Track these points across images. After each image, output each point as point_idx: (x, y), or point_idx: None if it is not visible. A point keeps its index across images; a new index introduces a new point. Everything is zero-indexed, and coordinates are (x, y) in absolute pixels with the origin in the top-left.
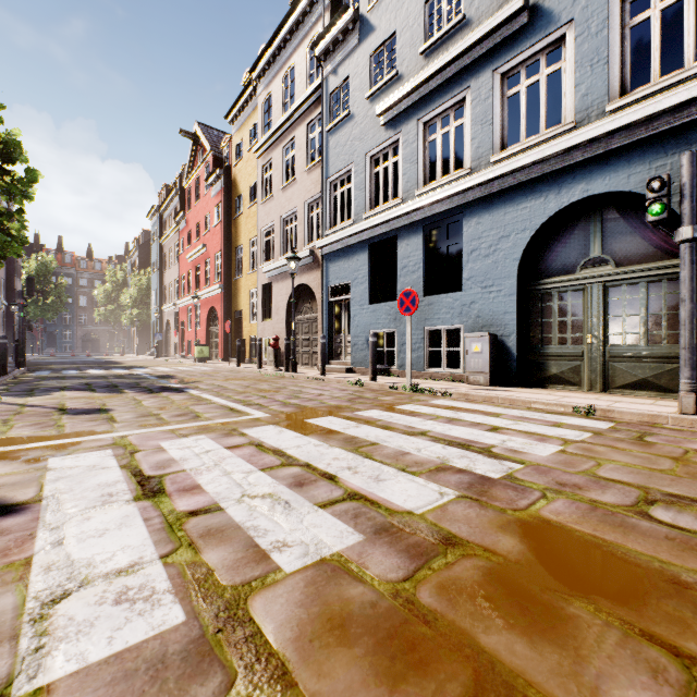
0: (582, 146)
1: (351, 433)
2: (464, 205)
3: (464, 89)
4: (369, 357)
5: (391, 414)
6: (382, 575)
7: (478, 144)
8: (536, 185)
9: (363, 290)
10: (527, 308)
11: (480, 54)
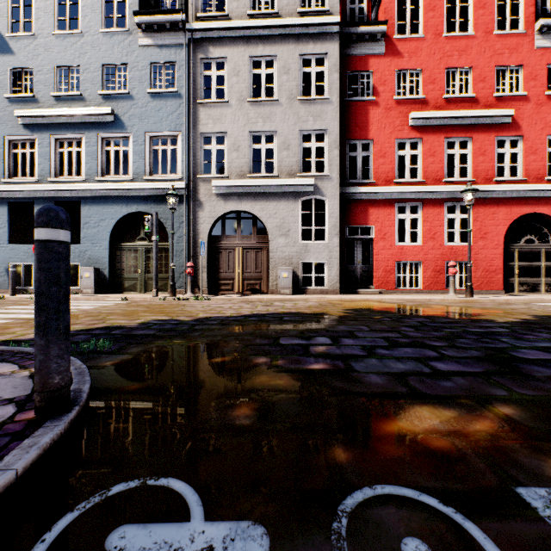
0: (135, 189)
1: (3, 311)
2: (82, 197)
3: (82, 134)
4: (10, 281)
5: (27, 306)
6: (21, 321)
7: (90, 167)
8: (118, 199)
9: (2, 233)
10: (115, 256)
11: (91, 121)
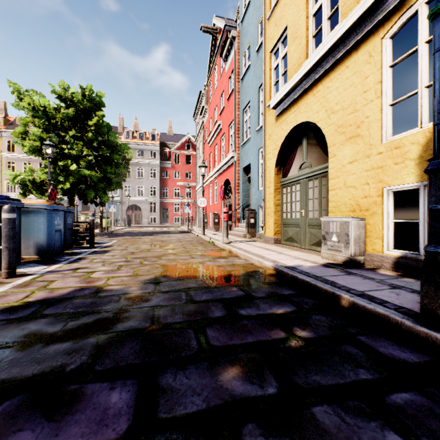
0: None
1: None
2: None
3: None
4: None
5: None
6: None
7: None
8: None
9: None
10: None
11: None
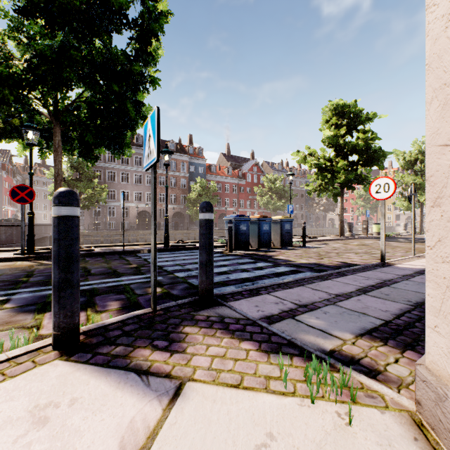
0: None
1: None
2: None
3: None
4: None
5: None
6: None
7: None
8: None
9: None
10: None
11: None
